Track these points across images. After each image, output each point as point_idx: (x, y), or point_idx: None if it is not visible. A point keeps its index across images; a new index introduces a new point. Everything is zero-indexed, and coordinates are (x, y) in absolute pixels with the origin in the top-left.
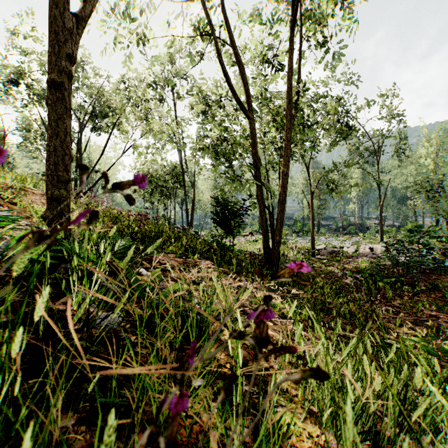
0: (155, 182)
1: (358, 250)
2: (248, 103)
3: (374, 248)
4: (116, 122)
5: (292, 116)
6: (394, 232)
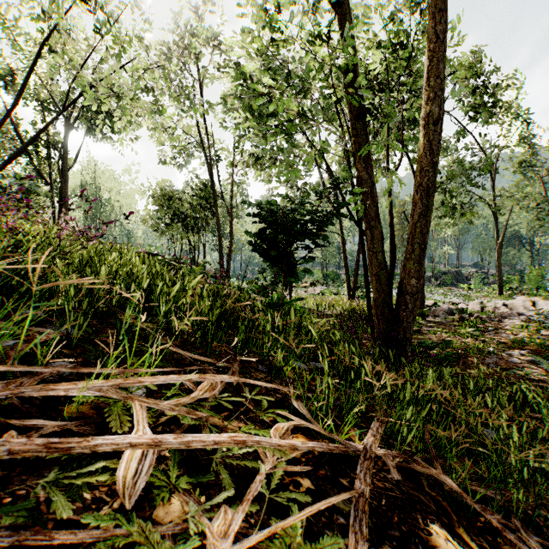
0: (174, 207)
1: (483, 307)
2: None
3: (507, 305)
4: (48, 37)
5: None
6: (516, 282)
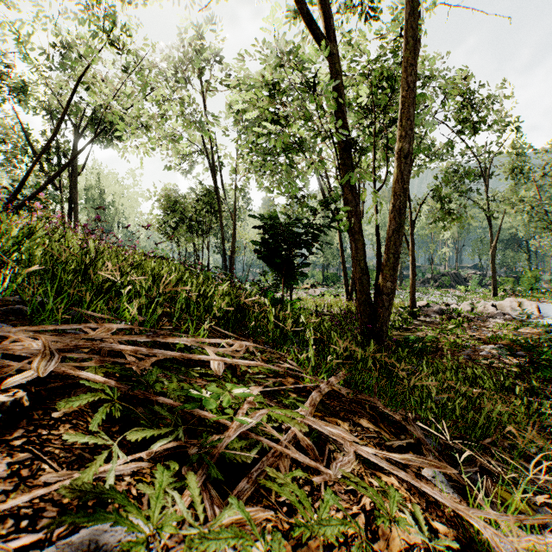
0: (179, 212)
1: (473, 308)
2: (326, 27)
3: (496, 306)
4: (83, 75)
5: (417, 41)
6: (510, 284)
